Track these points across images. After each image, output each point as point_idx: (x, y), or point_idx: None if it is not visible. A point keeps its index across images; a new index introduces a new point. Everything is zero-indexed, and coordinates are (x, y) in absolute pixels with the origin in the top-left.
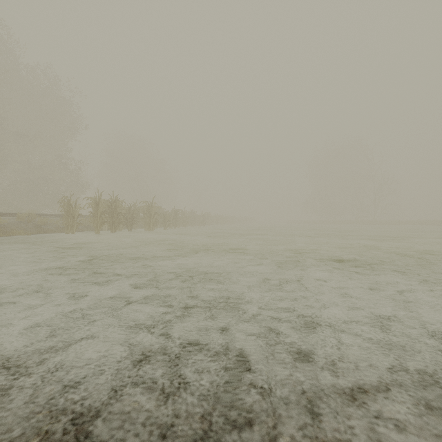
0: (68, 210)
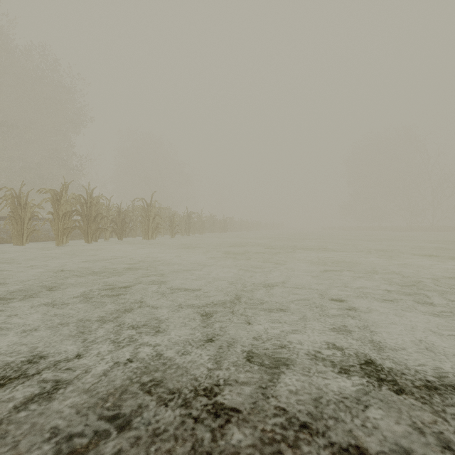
0: (13, 209)
